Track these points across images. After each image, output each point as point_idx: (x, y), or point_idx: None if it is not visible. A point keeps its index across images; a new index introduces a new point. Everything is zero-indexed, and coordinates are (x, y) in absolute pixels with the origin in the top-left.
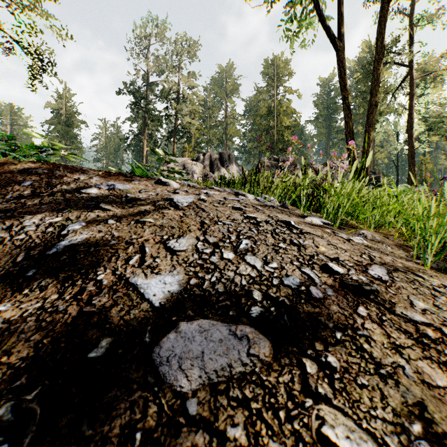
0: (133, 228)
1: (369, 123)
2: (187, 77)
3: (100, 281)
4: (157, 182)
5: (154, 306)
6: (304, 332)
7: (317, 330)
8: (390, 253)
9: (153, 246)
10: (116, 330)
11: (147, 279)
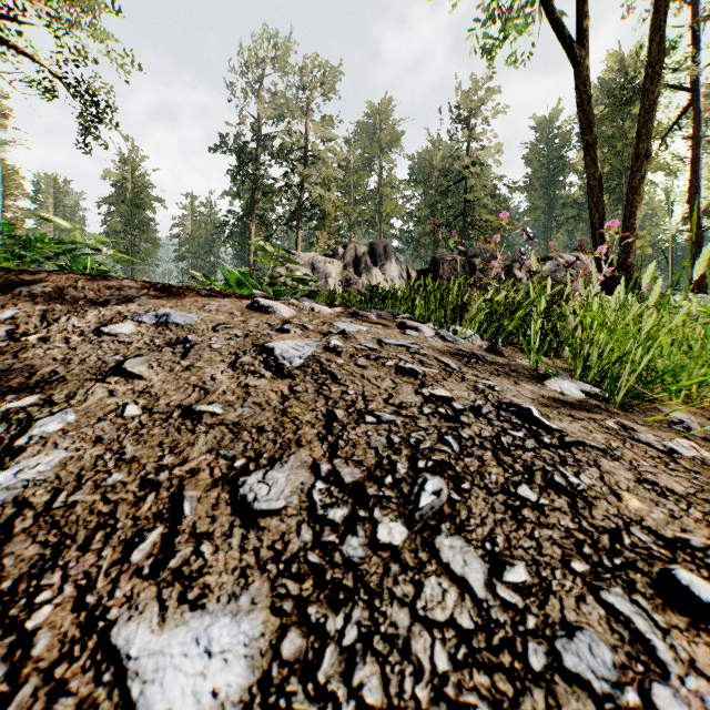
0: (172, 434)
1: (634, 187)
2: (318, 124)
3: (29, 642)
4: (252, 307)
5: None
6: None
7: None
8: None
9: (202, 498)
10: None
11: (164, 628)
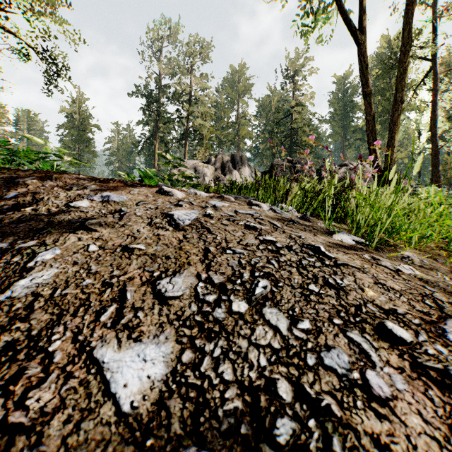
0: (117, 259)
1: (394, 121)
2: (198, 79)
3: (51, 356)
4: (159, 192)
5: (120, 412)
6: None
7: None
8: None
9: (137, 291)
10: None
11: (120, 350)
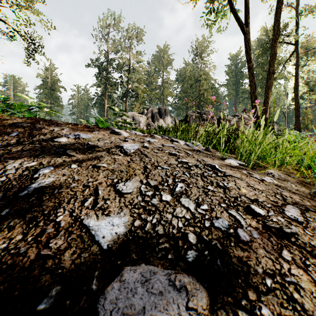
0: (90, 172)
1: (268, 86)
2: (135, 55)
3: (59, 223)
4: (112, 132)
5: (102, 249)
6: (236, 279)
7: (248, 275)
8: (296, 191)
9: (105, 189)
10: (67, 275)
11: (98, 220)
